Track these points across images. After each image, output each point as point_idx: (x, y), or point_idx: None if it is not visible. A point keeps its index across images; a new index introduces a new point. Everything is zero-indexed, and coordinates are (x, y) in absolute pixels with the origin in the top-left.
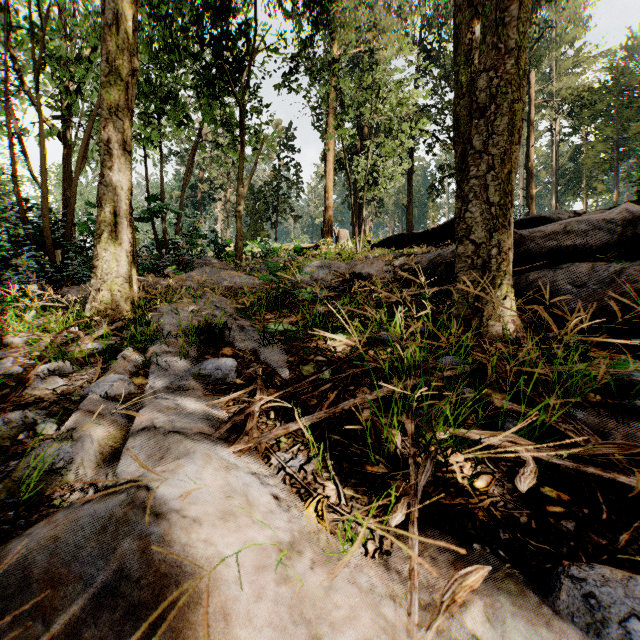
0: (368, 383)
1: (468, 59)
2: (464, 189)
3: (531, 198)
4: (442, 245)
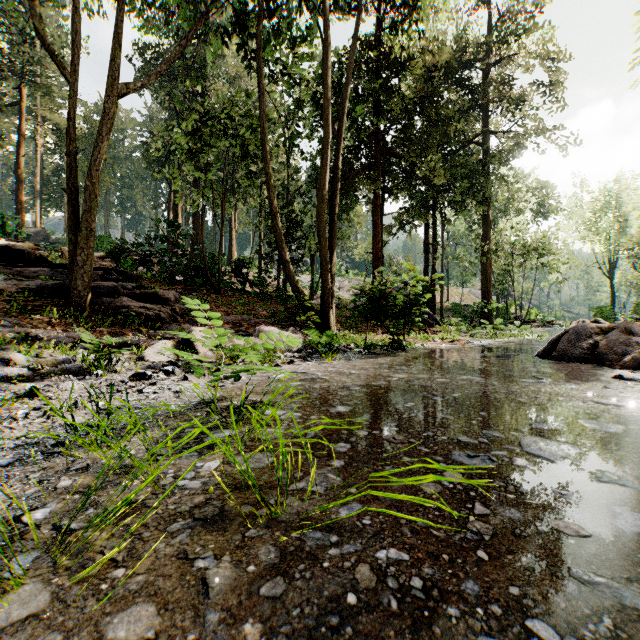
0: (63, 326)
1: (74, 233)
2: (77, 276)
3: (22, 204)
4: (4, 264)
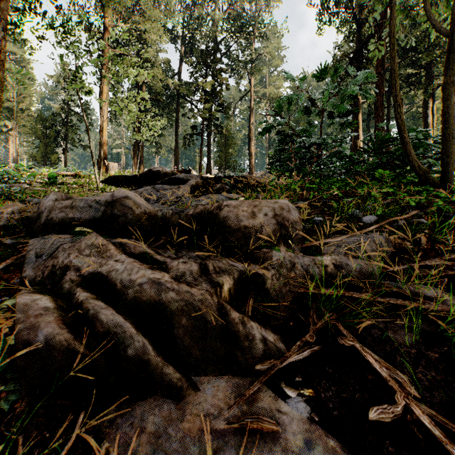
0: None
1: None
2: None
3: (251, 156)
4: (135, 188)
